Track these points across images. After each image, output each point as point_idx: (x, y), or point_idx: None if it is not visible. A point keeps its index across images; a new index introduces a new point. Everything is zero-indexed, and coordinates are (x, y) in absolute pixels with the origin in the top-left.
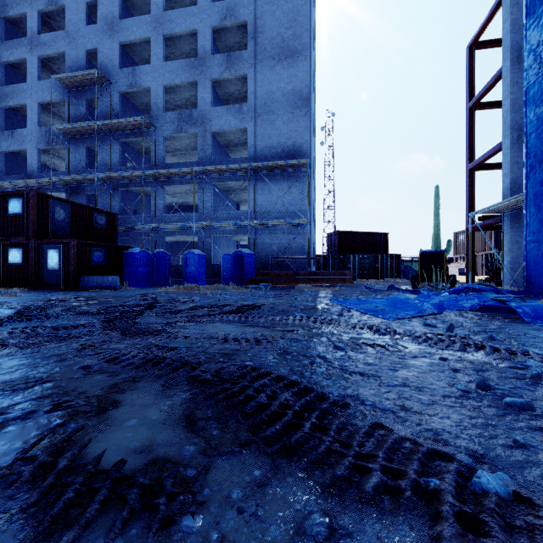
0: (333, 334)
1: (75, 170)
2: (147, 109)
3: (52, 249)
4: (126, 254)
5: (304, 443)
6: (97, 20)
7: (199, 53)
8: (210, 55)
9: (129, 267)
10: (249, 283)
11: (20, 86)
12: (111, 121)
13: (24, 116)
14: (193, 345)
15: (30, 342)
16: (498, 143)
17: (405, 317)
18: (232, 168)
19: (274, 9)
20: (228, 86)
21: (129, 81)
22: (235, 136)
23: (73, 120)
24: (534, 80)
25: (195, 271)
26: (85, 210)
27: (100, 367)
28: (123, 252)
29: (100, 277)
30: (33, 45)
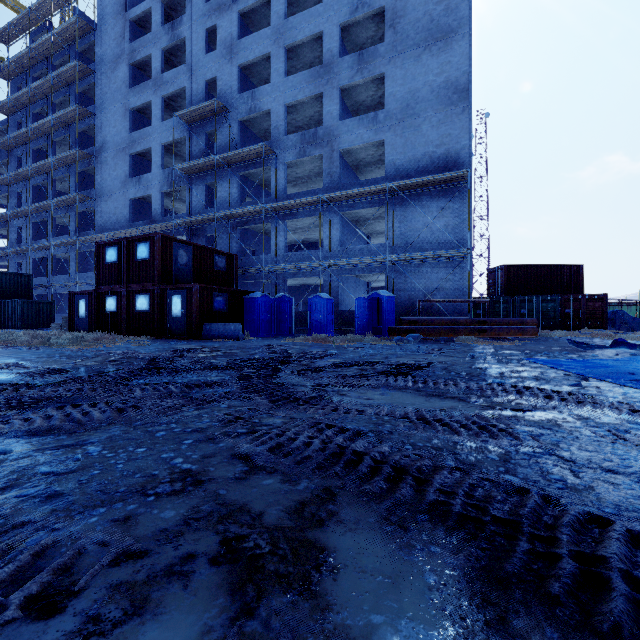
0: (609, 423)
1: (195, 212)
2: (266, 135)
3: (175, 295)
4: (247, 299)
5: None
6: (217, 46)
7: (325, 59)
8: (338, 58)
9: (250, 314)
10: (390, 334)
11: (146, 131)
12: (230, 153)
13: (149, 161)
14: (379, 428)
15: (165, 405)
16: None
17: None
18: (366, 191)
19: None
20: (359, 92)
21: (248, 106)
22: (367, 153)
23: (193, 158)
24: None
25: (322, 319)
26: (206, 253)
27: (264, 461)
28: (244, 297)
29: (222, 326)
30: (157, 86)
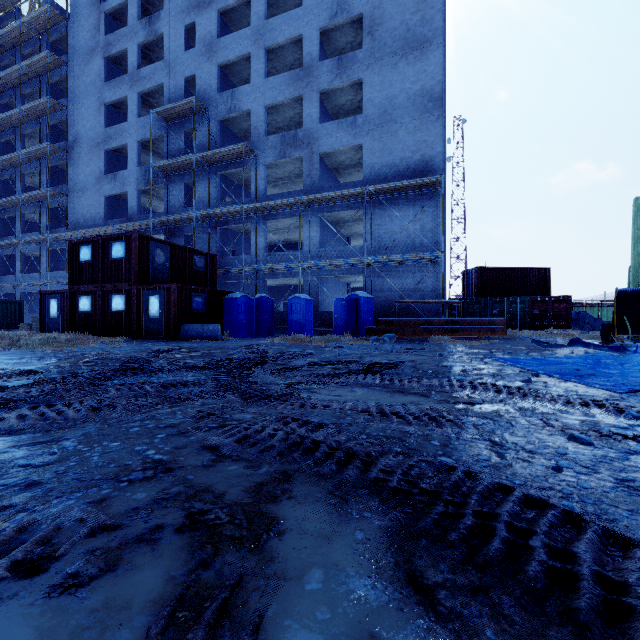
0: (544, 413)
1: (173, 210)
2: (246, 135)
3: (153, 295)
4: (227, 299)
5: None
6: (196, 43)
7: (305, 62)
8: (318, 62)
9: (229, 315)
10: (367, 334)
11: (122, 126)
12: (210, 152)
13: (125, 157)
14: (341, 421)
15: (139, 404)
16: None
17: None
18: (345, 194)
19: None
20: (338, 96)
21: (228, 105)
22: (346, 156)
23: (171, 156)
24: None
25: (301, 320)
26: (184, 252)
27: (231, 450)
28: (223, 297)
29: (200, 326)
30: (134, 81)
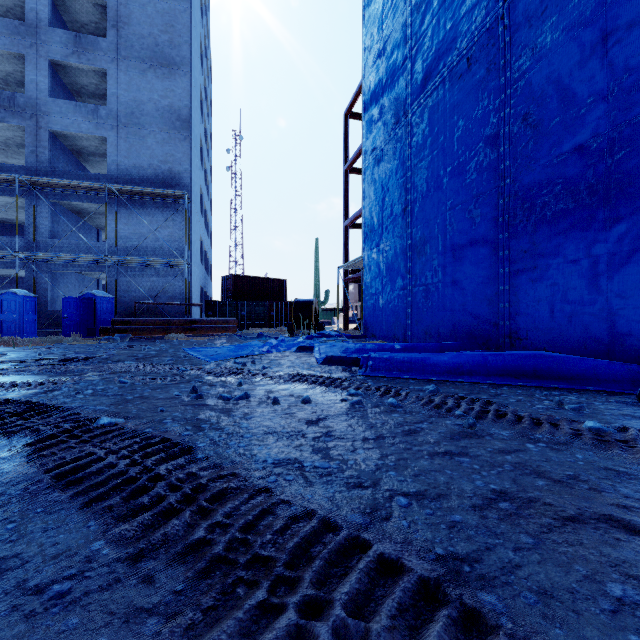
0: (137, 375)
1: None
2: None
3: None
4: None
5: (3, 425)
6: None
7: (28, 18)
8: (48, 26)
9: None
10: (101, 334)
11: None
12: None
13: None
14: None
15: None
16: (361, 208)
17: (226, 358)
18: (83, 185)
19: (145, 2)
20: (79, 74)
21: None
22: (90, 143)
23: None
24: (368, 164)
25: (18, 319)
26: None
27: None
28: None
29: None
30: None
